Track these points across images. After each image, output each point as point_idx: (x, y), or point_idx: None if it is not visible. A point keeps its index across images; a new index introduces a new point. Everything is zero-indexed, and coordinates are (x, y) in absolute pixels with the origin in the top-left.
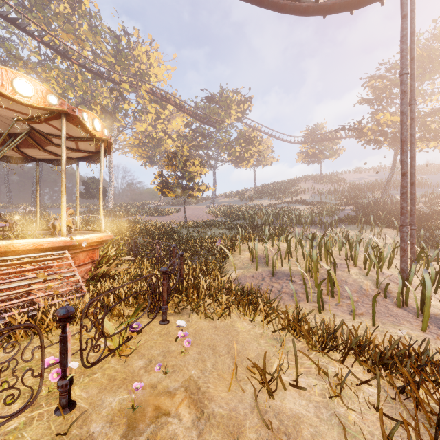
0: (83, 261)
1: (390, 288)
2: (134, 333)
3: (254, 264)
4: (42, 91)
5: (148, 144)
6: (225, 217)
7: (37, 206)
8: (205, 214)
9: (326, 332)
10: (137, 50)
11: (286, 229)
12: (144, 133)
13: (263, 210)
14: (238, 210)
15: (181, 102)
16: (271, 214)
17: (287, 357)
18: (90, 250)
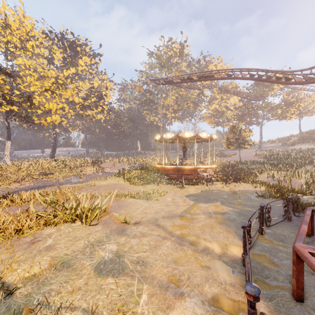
0: (211, 172)
1: (312, 184)
2: (232, 182)
3: (268, 177)
4: (207, 134)
5: (216, 115)
6: (266, 158)
7: (189, 156)
8: (252, 156)
9: (272, 185)
10: (210, 66)
11: (301, 166)
12: (214, 110)
13: (293, 154)
14: (276, 154)
15: (237, 85)
16: (292, 157)
17: (260, 185)
18: (212, 170)
